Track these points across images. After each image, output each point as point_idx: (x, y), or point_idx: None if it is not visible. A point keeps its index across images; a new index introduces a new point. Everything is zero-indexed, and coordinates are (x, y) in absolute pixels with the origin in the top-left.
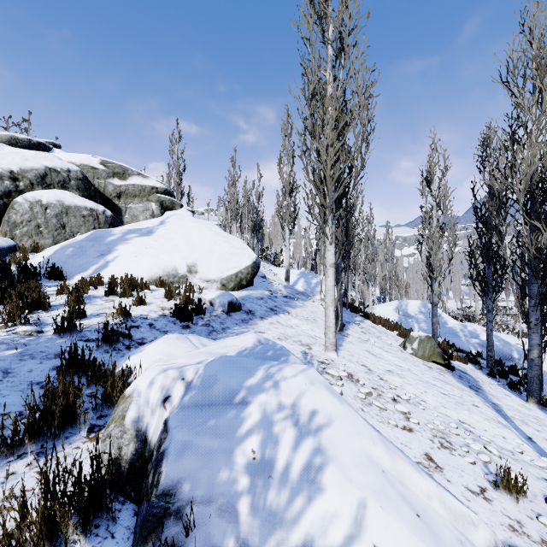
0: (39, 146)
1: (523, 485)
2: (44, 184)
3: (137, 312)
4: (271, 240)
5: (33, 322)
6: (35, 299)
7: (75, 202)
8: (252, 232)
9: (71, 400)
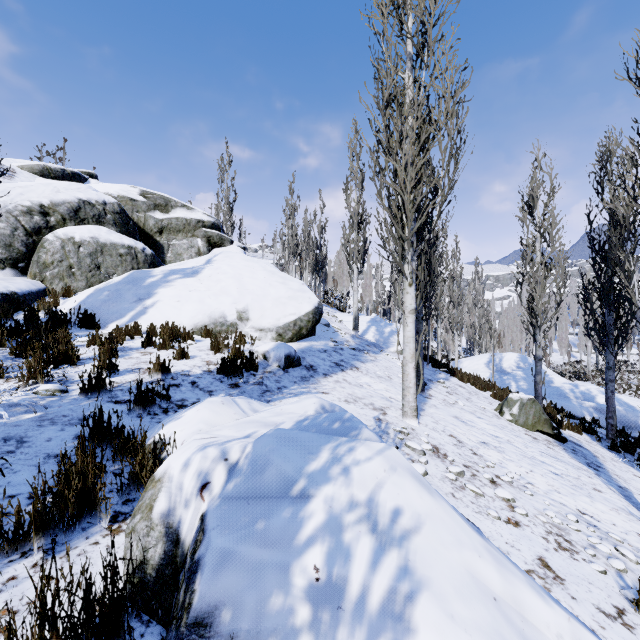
0: (74, 177)
1: None
2: (77, 219)
3: (177, 367)
4: (335, 281)
5: (58, 379)
6: (62, 352)
7: (111, 238)
8: (313, 272)
9: (89, 482)
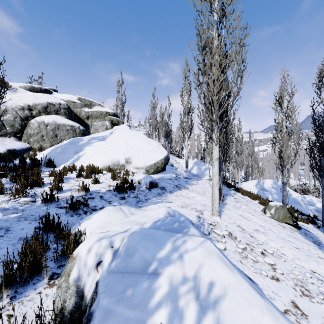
0: (46, 91)
1: None
2: (46, 112)
3: (93, 188)
4: (176, 142)
5: (32, 195)
6: (34, 180)
7: (63, 121)
8: (165, 138)
9: (37, 257)
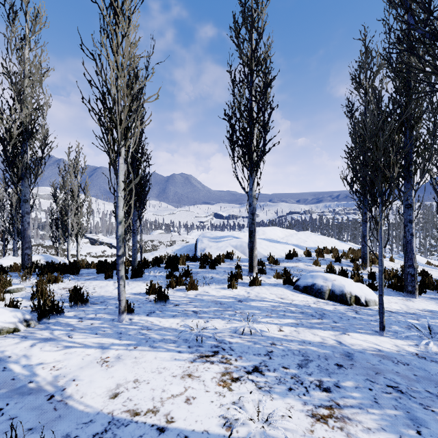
0: None
1: None
2: None
3: None
4: None
5: None
6: None
7: None
8: None
9: None
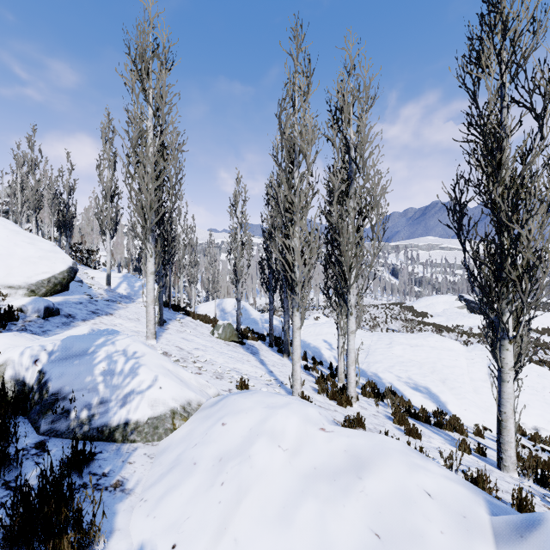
0: None
1: (248, 383)
2: None
3: None
4: (84, 237)
5: None
6: None
7: None
8: (58, 229)
9: None
